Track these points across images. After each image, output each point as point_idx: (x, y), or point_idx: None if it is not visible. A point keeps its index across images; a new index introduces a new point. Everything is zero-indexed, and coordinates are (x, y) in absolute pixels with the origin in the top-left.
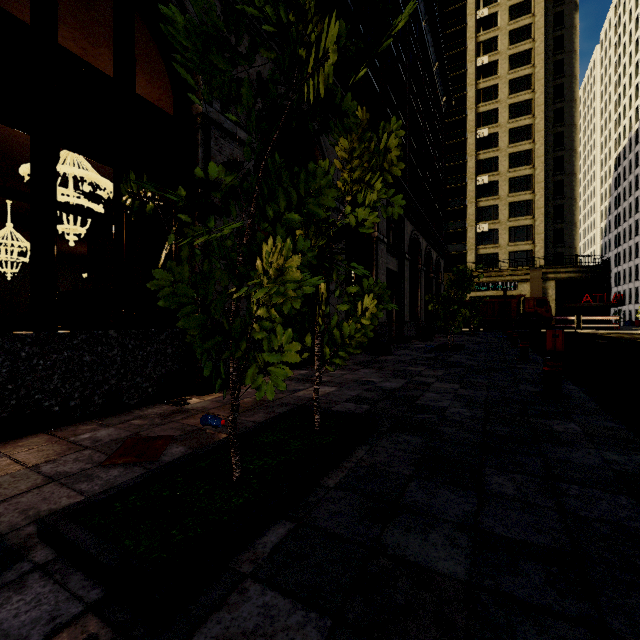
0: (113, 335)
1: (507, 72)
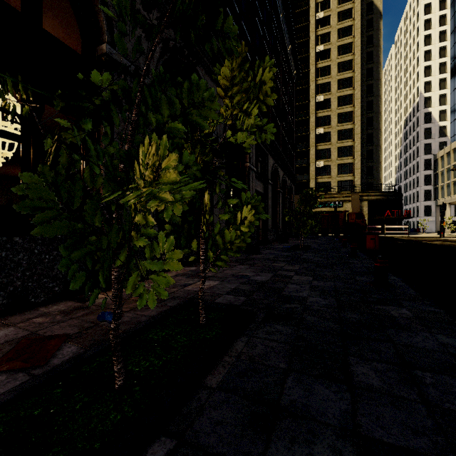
0: (18, 241)
1: (336, 57)
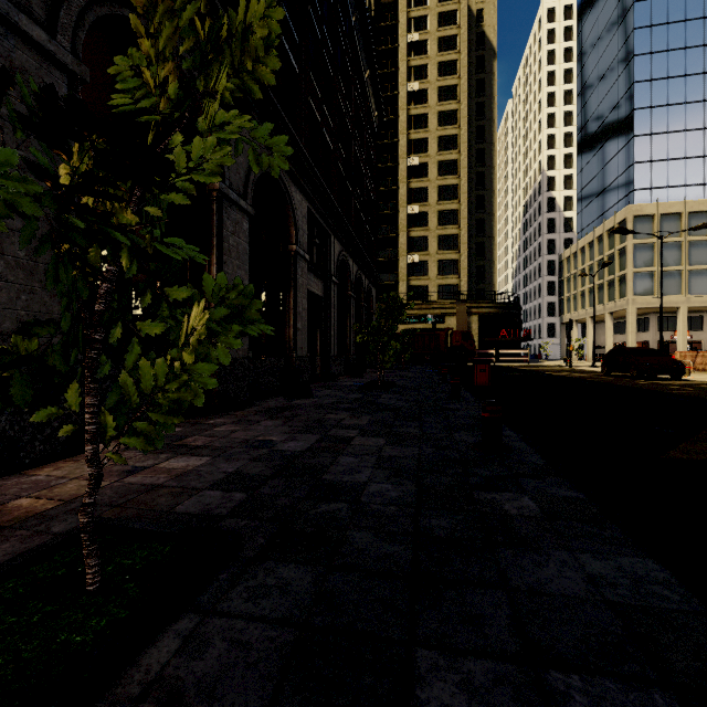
0: None
1: (436, 103)
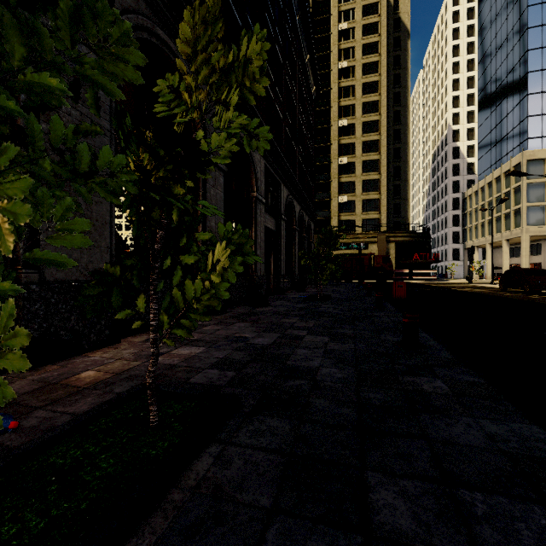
0: None
1: (361, 77)
